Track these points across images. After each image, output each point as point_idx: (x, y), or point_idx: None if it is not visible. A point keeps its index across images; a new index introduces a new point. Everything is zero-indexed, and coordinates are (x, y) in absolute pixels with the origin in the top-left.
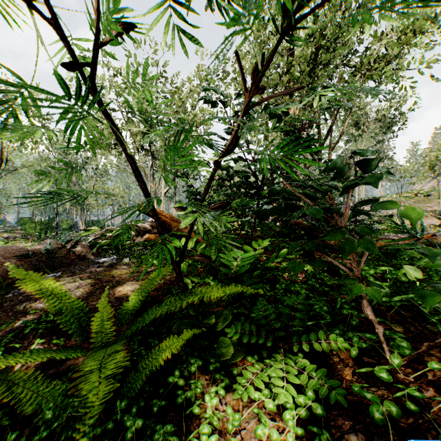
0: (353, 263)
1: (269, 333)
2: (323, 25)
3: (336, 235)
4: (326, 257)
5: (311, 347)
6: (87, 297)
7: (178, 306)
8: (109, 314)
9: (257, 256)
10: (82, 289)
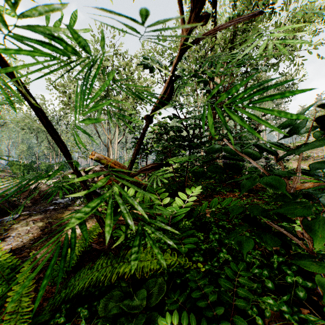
0: (306, 233)
1: (211, 322)
2: (241, 10)
3: (296, 208)
4: (273, 224)
5: (254, 321)
6: (32, 244)
7: (106, 279)
8: (30, 287)
9: (190, 203)
10: (31, 234)
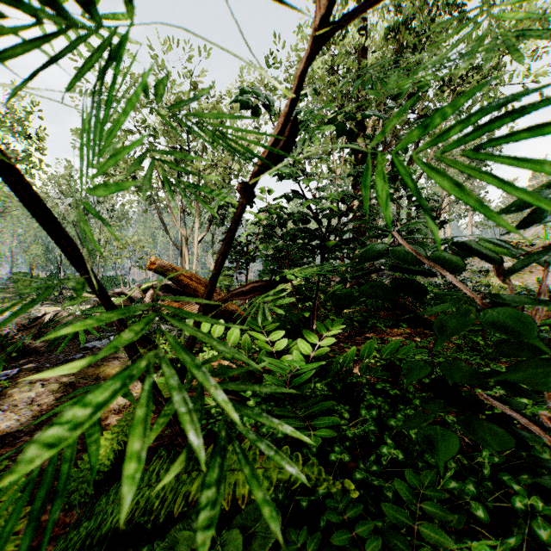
0: None
1: None
2: (410, 13)
3: (550, 373)
4: (491, 400)
5: None
6: (37, 425)
7: (164, 505)
8: None
9: (325, 350)
10: (37, 405)
